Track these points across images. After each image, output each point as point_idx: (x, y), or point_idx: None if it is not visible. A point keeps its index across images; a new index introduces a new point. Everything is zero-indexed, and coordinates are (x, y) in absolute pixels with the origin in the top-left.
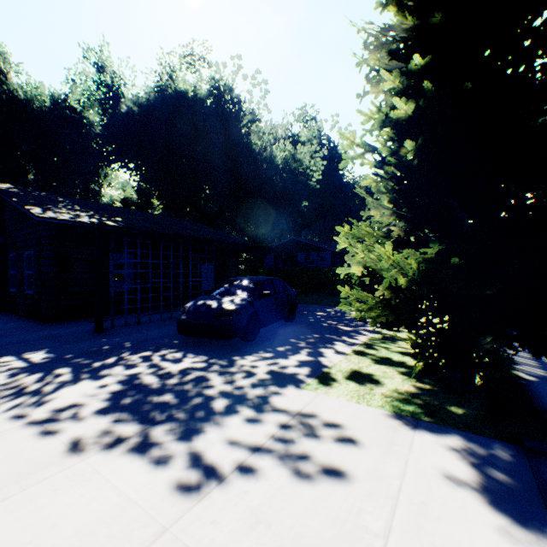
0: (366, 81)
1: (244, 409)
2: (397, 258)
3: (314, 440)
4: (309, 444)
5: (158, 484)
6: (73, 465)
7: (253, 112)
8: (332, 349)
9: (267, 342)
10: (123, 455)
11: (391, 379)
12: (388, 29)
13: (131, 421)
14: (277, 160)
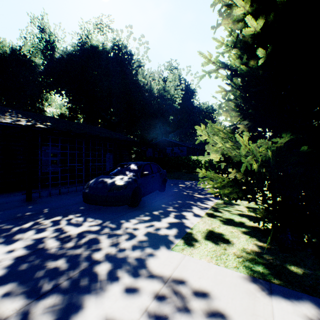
0: (219, 15)
1: (123, 275)
2: (252, 146)
3: (185, 314)
4: None
5: None
6: None
7: (139, 61)
8: (191, 212)
9: (146, 207)
10: None
11: (238, 239)
12: None
13: (17, 294)
14: (154, 90)
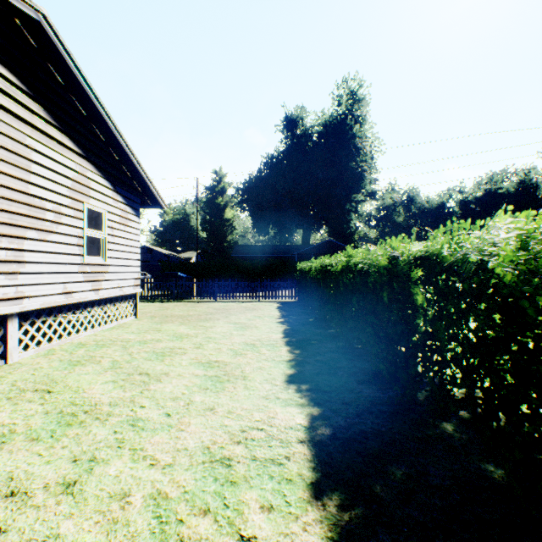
0: None
1: None
2: None
3: None
4: None
5: None
6: None
7: None
8: None
9: None
10: None
11: None
12: None
13: None
14: None
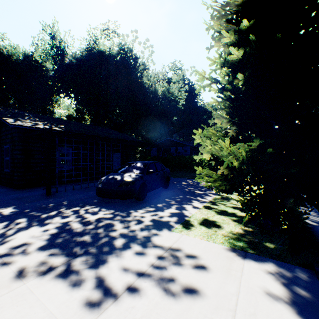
0: (212, 39)
1: (135, 246)
2: (233, 149)
3: (180, 267)
4: (176, 270)
5: (73, 302)
6: (17, 288)
7: (144, 64)
8: (191, 205)
9: (152, 201)
10: (51, 280)
11: (228, 225)
12: (226, 5)
13: (60, 255)
14: (158, 92)
